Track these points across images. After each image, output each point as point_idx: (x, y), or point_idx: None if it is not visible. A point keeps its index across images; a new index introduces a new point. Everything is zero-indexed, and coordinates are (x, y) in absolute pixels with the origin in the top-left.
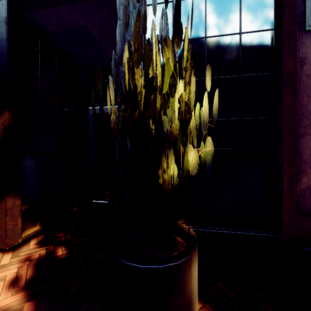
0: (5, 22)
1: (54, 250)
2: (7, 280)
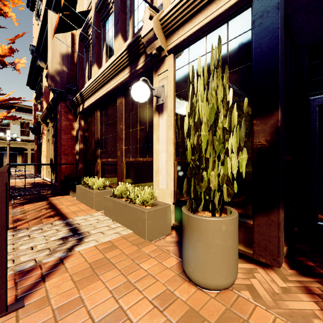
0: (277, 9)
1: None
2: None
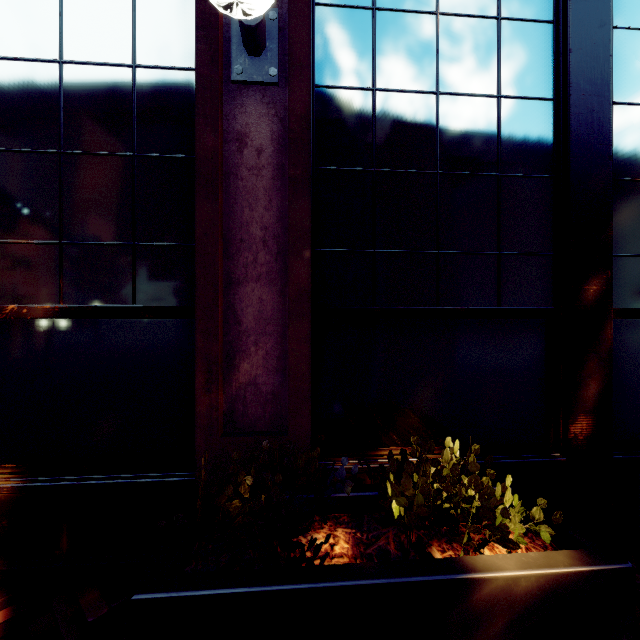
0: None
1: None
2: None
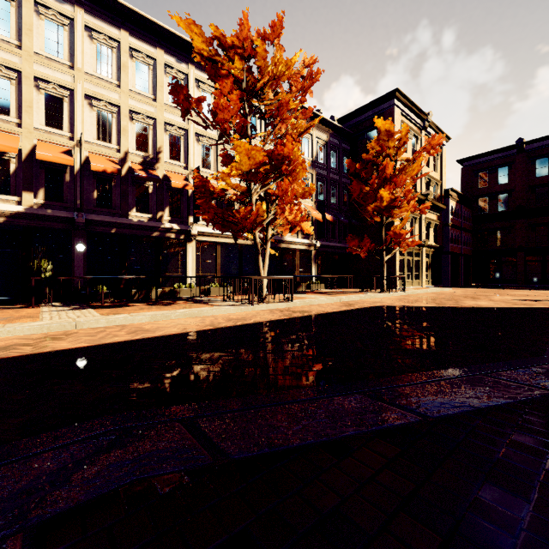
0: None
1: None
2: None
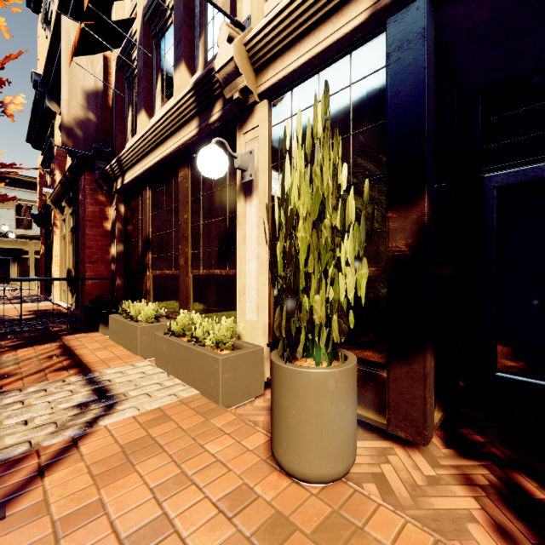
0: (422, 38)
1: (507, 476)
2: (484, 525)
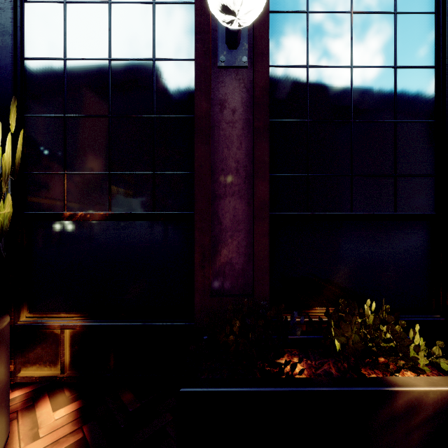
0: None
1: None
2: None
